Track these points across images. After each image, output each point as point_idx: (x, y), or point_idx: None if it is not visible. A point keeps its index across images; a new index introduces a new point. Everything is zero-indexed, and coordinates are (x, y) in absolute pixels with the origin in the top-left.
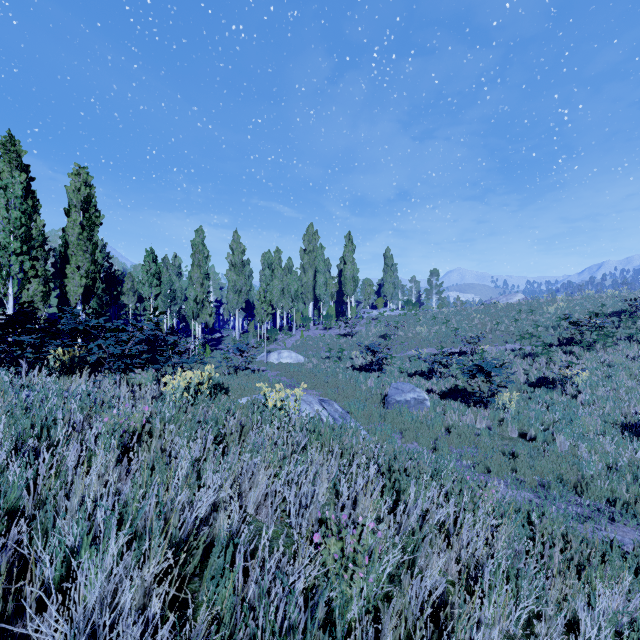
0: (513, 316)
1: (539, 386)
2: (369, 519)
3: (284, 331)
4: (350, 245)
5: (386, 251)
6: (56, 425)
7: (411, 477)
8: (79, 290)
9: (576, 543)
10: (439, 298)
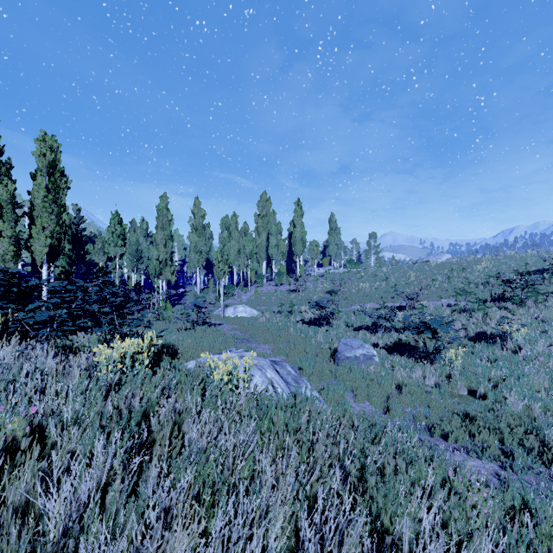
0: (446, 274)
1: (478, 340)
2: None
3: (240, 287)
4: (299, 210)
5: (330, 216)
6: None
7: (388, 485)
8: (44, 250)
9: None
10: (377, 258)
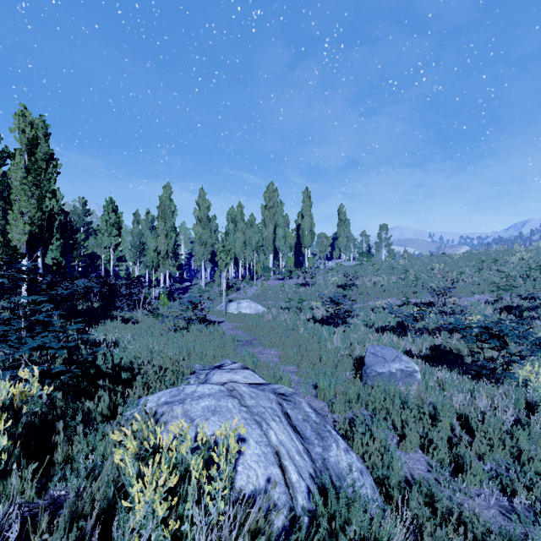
0: (476, 266)
1: None
2: None
3: (246, 280)
4: (308, 200)
5: (340, 207)
6: None
7: None
8: (23, 238)
9: None
10: (388, 250)
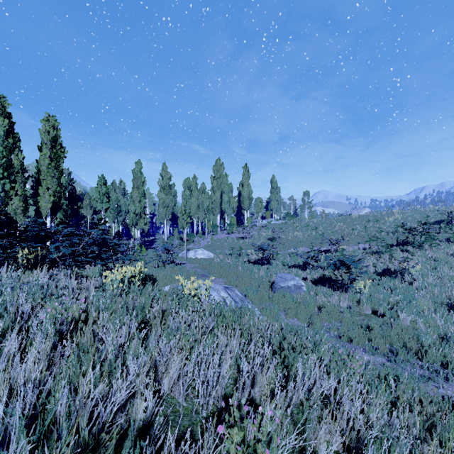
0: (363, 224)
1: (384, 275)
2: (268, 409)
3: (199, 235)
4: (246, 173)
5: (272, 178)
6: (7, 314)
7: (297, 353)
8: (48, 205)
9: (431, 408)
10: (310, 211)
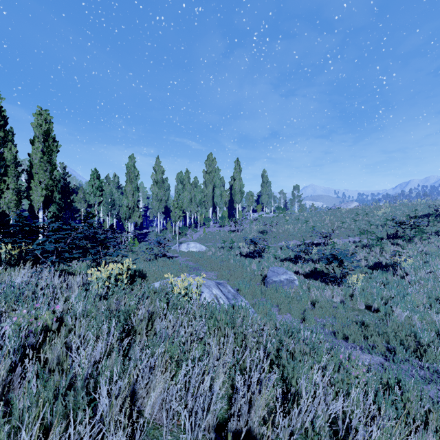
0: (353, 218)
1: (376, 269)
2: None
3: (192, 228)
4: (238, 168)
5: (263, 172)
6: None
7: (296, 361)
8: (40, 199)
9: None
10: (299, 205)
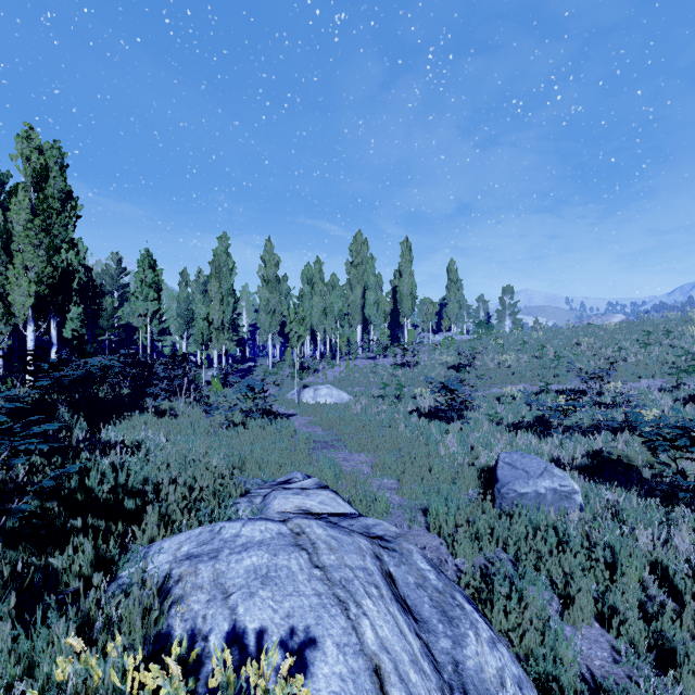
0: (642, 340)
1: None
2: None
3: (326, 360)
4: (407, 253)
5: (449, 264)
6: None
7: None
8: (27, 301)
9: None
10: (513, 320)
